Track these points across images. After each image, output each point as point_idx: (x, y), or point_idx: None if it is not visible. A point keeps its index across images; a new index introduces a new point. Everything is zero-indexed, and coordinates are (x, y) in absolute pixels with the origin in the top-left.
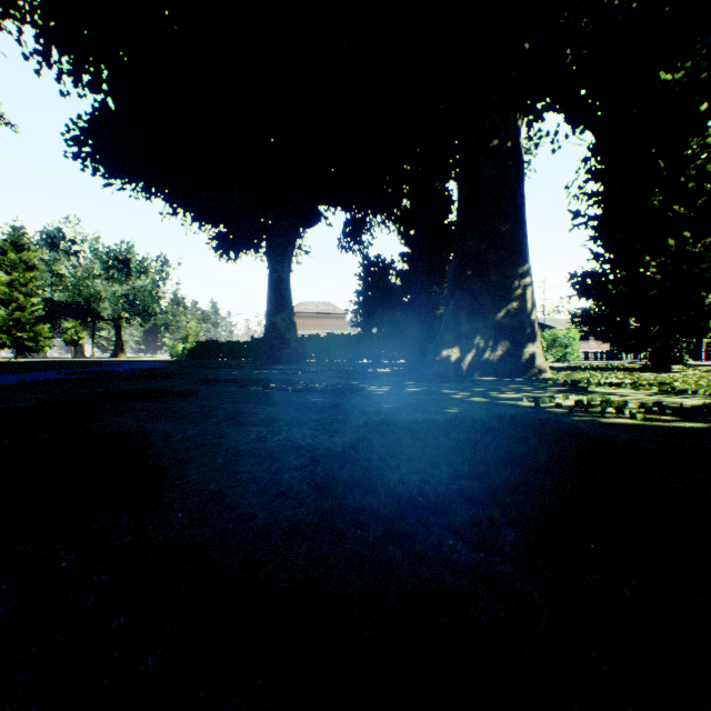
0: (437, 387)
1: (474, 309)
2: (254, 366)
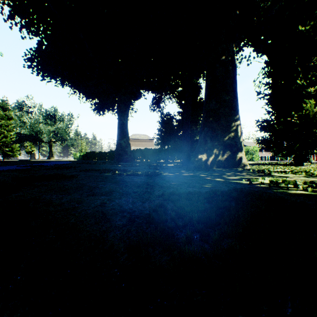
0: (197, 173)
1: (213, 136)
2: (111, 163)
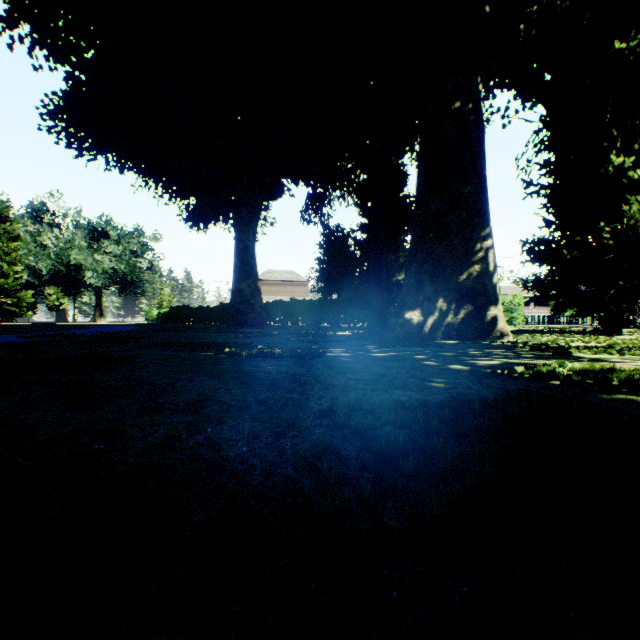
0: (403, 351)
1: (437, 271)
2: (220, 329)
